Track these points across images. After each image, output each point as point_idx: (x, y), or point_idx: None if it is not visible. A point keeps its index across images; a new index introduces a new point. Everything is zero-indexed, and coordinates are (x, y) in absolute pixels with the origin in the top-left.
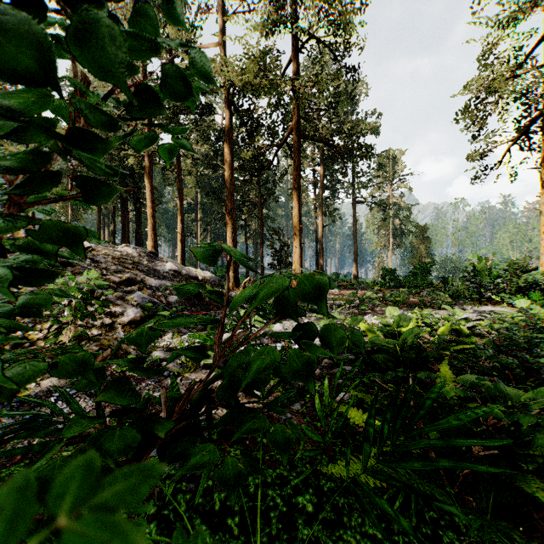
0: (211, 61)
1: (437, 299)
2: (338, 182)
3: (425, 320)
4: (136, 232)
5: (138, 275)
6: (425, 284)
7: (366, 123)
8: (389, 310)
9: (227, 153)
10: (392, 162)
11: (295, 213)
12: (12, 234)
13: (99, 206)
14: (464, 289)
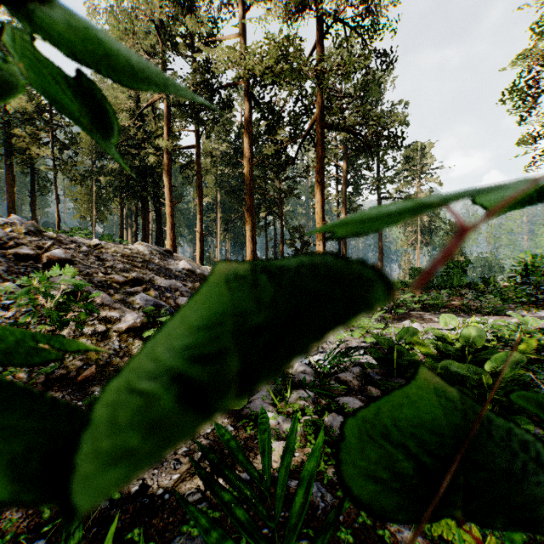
0: (228, 49)
1: (485, 303)
2: (362, 177)
3: (499, 333)
4: (156, 232)
5: (147, 275)
6: (462, 285)
7: (394, 113)
8: (445, 319)
9: (246, 147)
10: (420, 156)
11: (317, 209)
12: (12, 229)
13: (121, 206)
14: (512, 291)
